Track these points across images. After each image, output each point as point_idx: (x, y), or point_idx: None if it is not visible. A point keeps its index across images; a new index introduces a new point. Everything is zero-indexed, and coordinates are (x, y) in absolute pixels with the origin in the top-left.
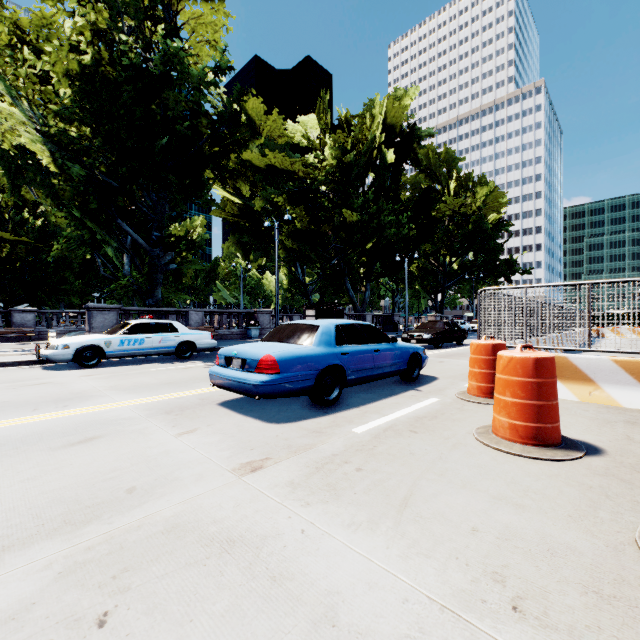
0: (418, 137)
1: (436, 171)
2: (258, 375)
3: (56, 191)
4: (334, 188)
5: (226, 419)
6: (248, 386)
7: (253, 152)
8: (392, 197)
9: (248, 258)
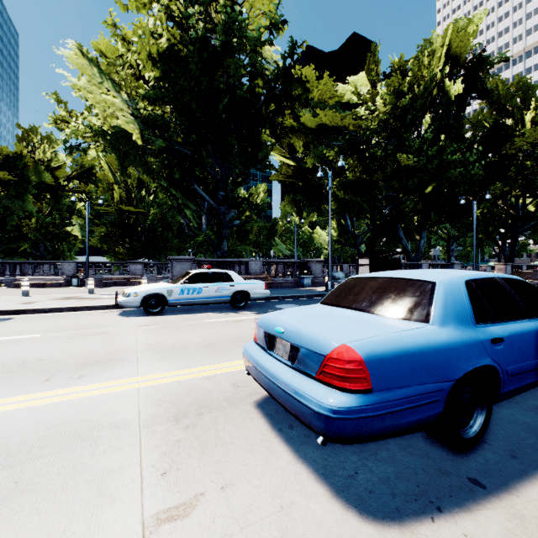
0: (488, 64)
1: (506, 104)
2: (323, 388)
3: (149, 165)
4: (386, 136)
5: (260, 465)
6: (302, 408)
7: (305, 114)
8: (454, 136)
9: (301, 214)
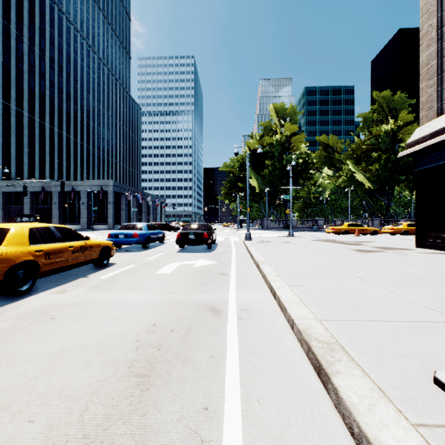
0: None
1: None
2: None
3: (362, 190)
4: None
5: None
6: None
7: None
8: None
9: (412, 192)
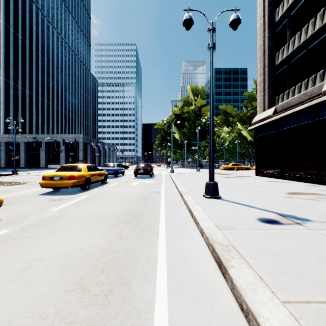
0: None
1: None
2: None
3: (247, 142)
4: None
5: None
6: None
7: None
8: None
9: None
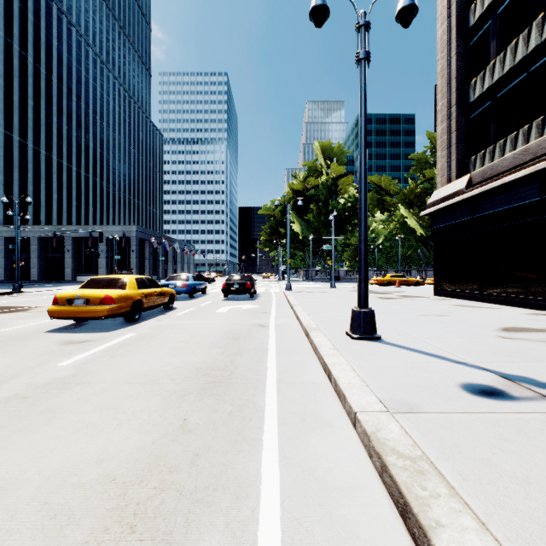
0: None
1: None
2: None
3: (415, 237)
4: None
5: None
6: None
7: None
8: None
9: None
